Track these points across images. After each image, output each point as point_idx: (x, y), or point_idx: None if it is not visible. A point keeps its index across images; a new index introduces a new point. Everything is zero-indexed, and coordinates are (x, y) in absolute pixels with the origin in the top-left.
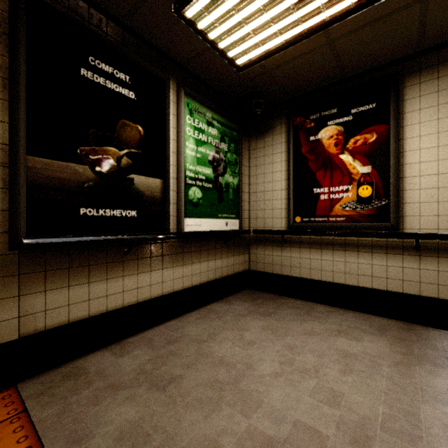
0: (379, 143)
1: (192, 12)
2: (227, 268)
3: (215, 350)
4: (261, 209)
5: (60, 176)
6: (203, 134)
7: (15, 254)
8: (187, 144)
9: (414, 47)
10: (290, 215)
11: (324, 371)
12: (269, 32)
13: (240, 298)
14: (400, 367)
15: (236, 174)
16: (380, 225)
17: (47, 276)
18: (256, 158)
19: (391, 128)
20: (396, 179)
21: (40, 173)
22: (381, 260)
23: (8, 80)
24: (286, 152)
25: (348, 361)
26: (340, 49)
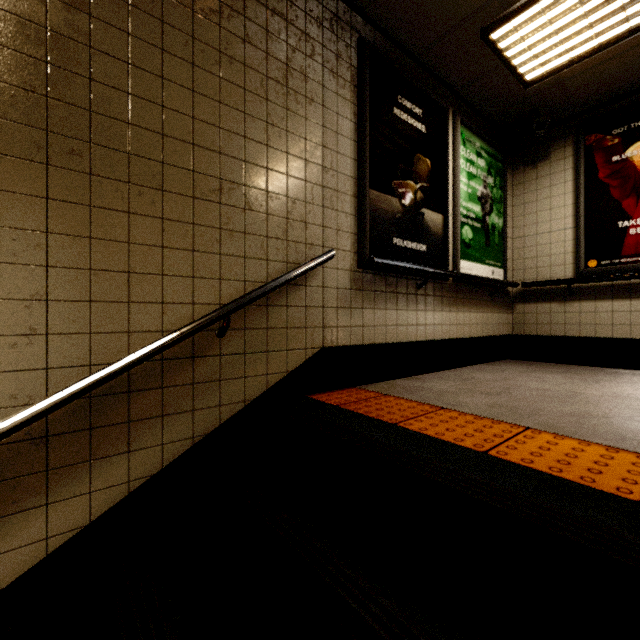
0: None
1: (499, 34)
2: (492, 326)
3: (522, 384)
4: (532, 257)
5: (383, 207)
6: (473, 166)
7: (360, 272)
8: (461, 178)
9: None
10: (579, 260)
11: None
12: (582, 38)
13: (508, 364)
14: None
15: (501, 214)
16: None
17: (375, 296)
18: (524, 194)
19: None
20: None
21: (373, 204)
22: None
23: (358, 125)
24: (573, 181)
25: None
26: None
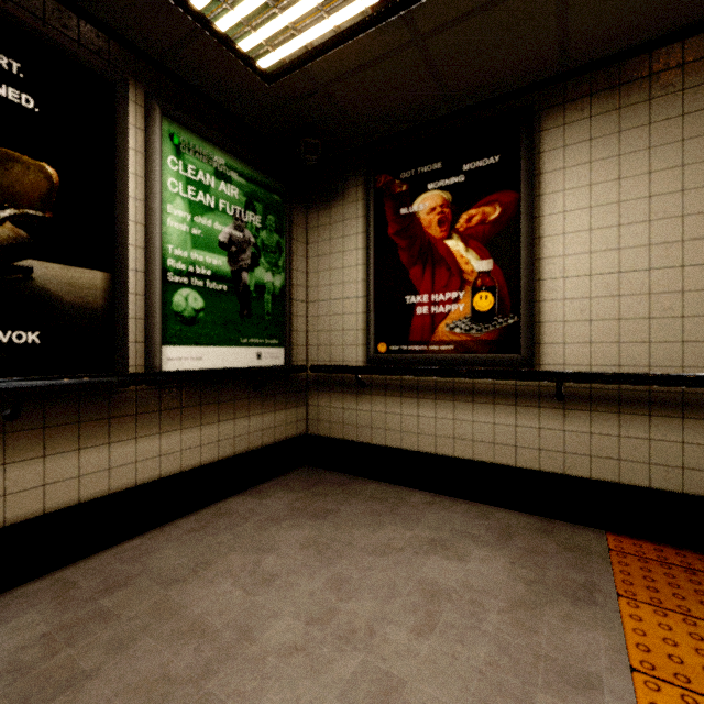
0: (505, 222)
1: None
2: (260, 433)
3: (193, 600)
4: (325, 330)
5: None
6: (207, 192)
7: None
8: (171, 209)
9: (555, 63)
10: (369, 341)
11: (384, 632)
12: (304, 7)
13: (285, 485)
14: (519, 610)
15: (281, 269)
16: (505, 358)
17: None
18: (318, 243)
19: (522, 197)
20: (529, 282)
21: None
22: (507, 416)
23: None
24: (365, 233)
25: (433, 605)
26: (437, 56)
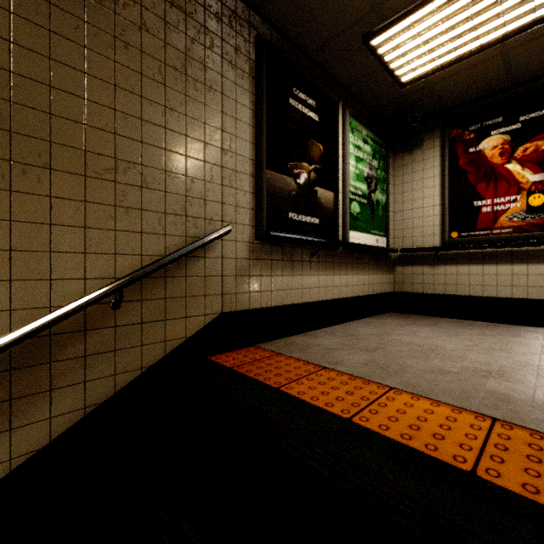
0: None
1: (378, 41)
2: (376, 285)
3: (396, 339)
4: (409, 228)
5: (279, 185)
6: (360, 151)
7: (258, 244)
8: (350, 161)
9: None
10: (445, 231)
11: (511, 350)
12: (444, 50)
13: (389, 317)
14: None
15: (384, 192)
16: None
17: (272, 264)
18: (402, 175)
19: None
20: None
21: (270, 183)
22: None
23: (256, 112)
24: (440, 166)
25: (532, 347)
26: (513, 58)
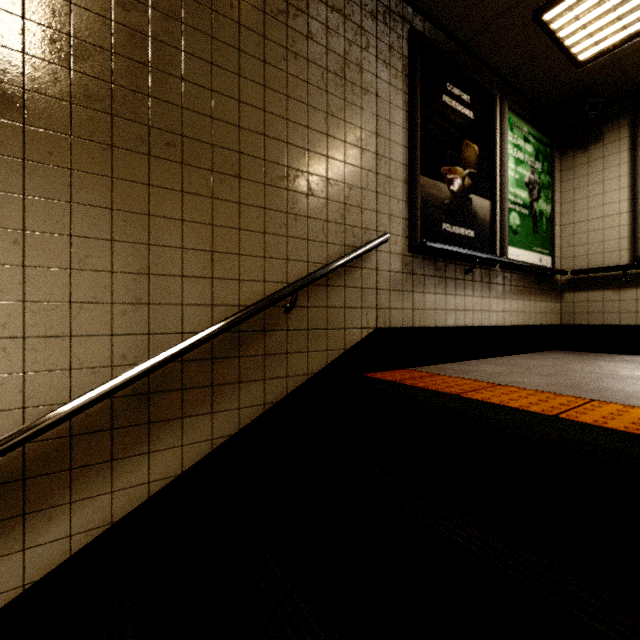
0: None
1: (552, 14)
2: (539, 315)
3: (577, 369)
4: (582, 244)
5: (432, 193)
6: (520, 151)
7: (411, 257)
8: (508, 164)
9: None
10: (636, 245)
11: None
12: None
13: (556, 353)
14: None
15: (549, 201)
16: None
17: (425, 280)
18: (573, 179)
19: None
20: None
21: (423, 190)
22: None
23: (409, 113)
24: (628, 163)
25: None
26: None
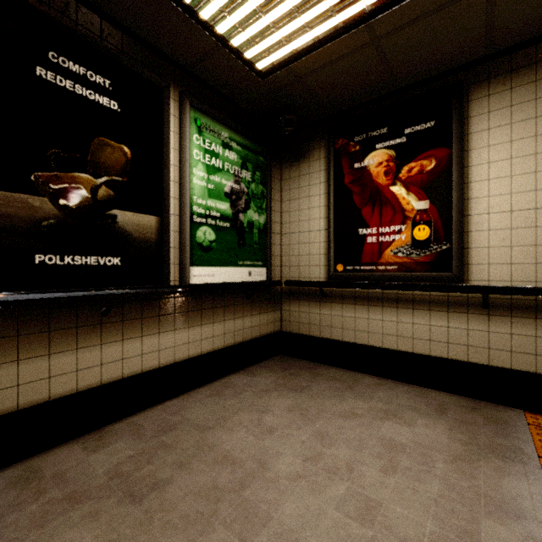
0: (439, 172)
1: None
2: (250, 329)
3: (221, 441)
4: (295, 255)
5: (4, 211)
6: (217, 158)
7: None
8: (195, 171)
9: (482, 49)
10: (330, 263)
11: (360, 470)
12: (294, 26)
13: (268, 367)
14: (460, 462)
15: (264, 210)
16: (440, 275)
17: None
18: (289, 190)
19: (453, 152)
20: (459, 217)
21: None
22: (441, 319)
23: None
24: (326, 182)
25: (393, 455)
26: (388, 50)
